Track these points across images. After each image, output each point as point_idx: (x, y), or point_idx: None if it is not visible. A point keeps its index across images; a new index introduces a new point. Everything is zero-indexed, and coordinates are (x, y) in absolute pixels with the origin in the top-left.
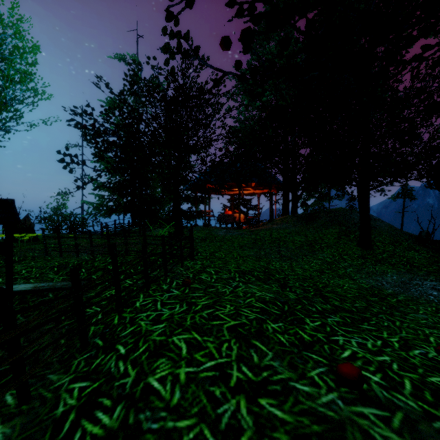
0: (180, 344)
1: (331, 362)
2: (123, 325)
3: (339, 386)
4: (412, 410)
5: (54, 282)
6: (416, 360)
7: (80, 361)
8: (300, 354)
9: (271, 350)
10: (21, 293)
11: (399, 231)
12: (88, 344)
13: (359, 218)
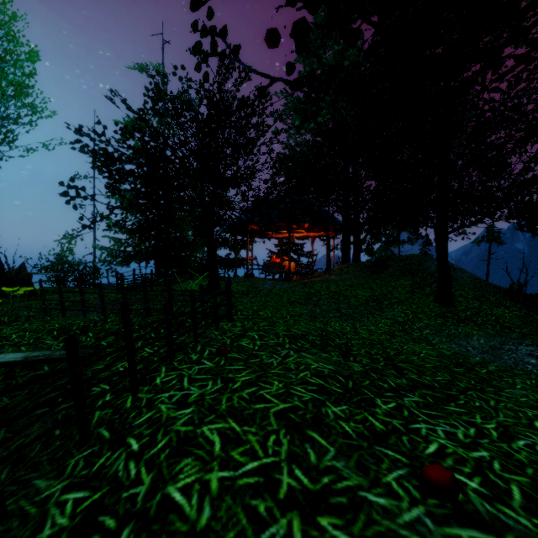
0: (212, 437)
1: (412, 461)
2: (137, 410)
3: (426, 497)
4: (527, 532)
5: (52, 350)
6: (522, 455)
7: (78, 461)
8: (371, 450)
9: (332, 444)
10: (8, 365)
11: (485, 283)
12: (90, 436)
13: (436, 268)
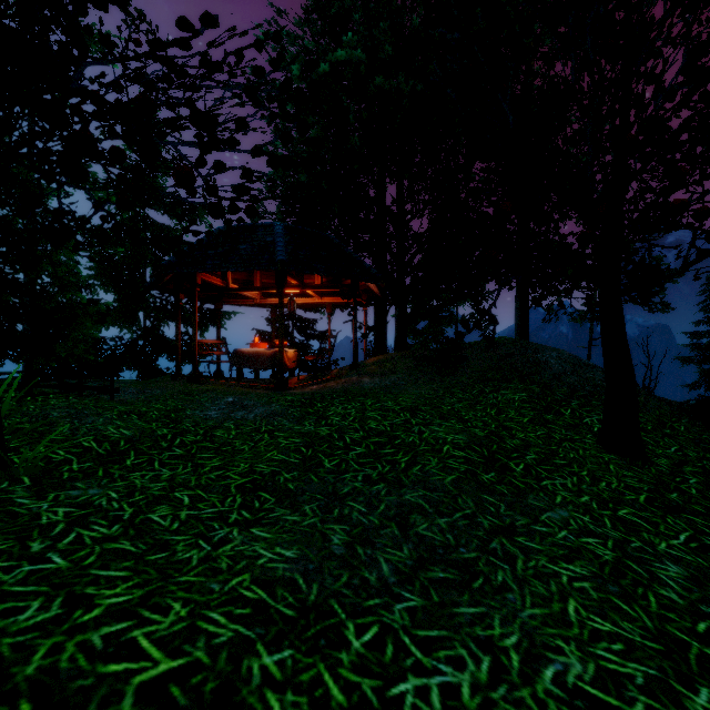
0: None
1: None
2: None
3: None
4: None
5: None
6: None
7: None
8: None
9: None
10: None
11: (645, 393)
12: None
13: (560, 364)
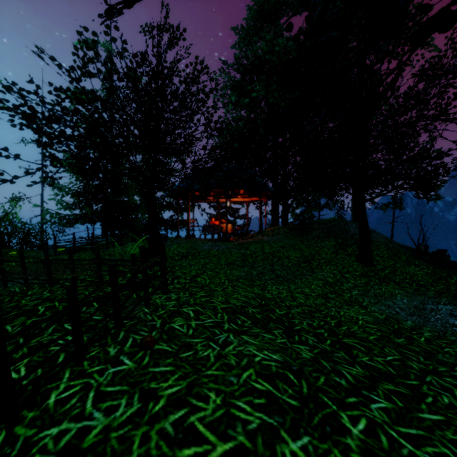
0: None
1: None
2: None
3: None
4: None
5: None
6: None
7: None
8: None
9: None
10: None
11: (396, 243)
12: None
13: (355, 230)
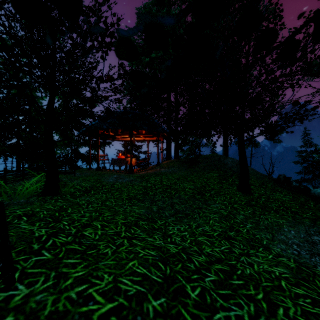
0: None
1: None
2: None
3: None
4: None
5: None
6: None
7: None
8: None
9: None
10: None
11: (261, 174)
12: None
13: (231, 164)
